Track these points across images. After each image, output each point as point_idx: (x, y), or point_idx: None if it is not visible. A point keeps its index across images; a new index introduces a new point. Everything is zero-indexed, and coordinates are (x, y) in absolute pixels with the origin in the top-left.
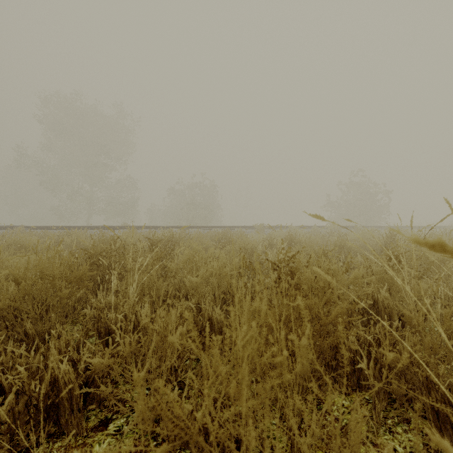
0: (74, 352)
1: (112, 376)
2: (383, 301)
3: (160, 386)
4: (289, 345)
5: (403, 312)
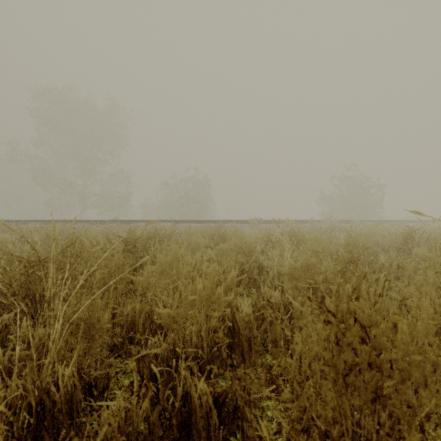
0: None
1: None
2: None
3: None
4: None
5: None
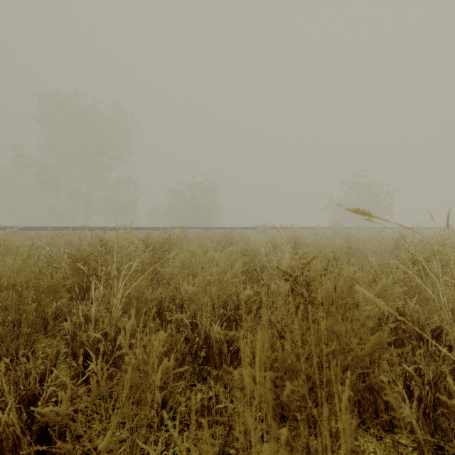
0: (35, 384)
1: (72, 428)
2: (412, 315)
3: (137, 441)
4: (333, 426)
5: (433, 327)
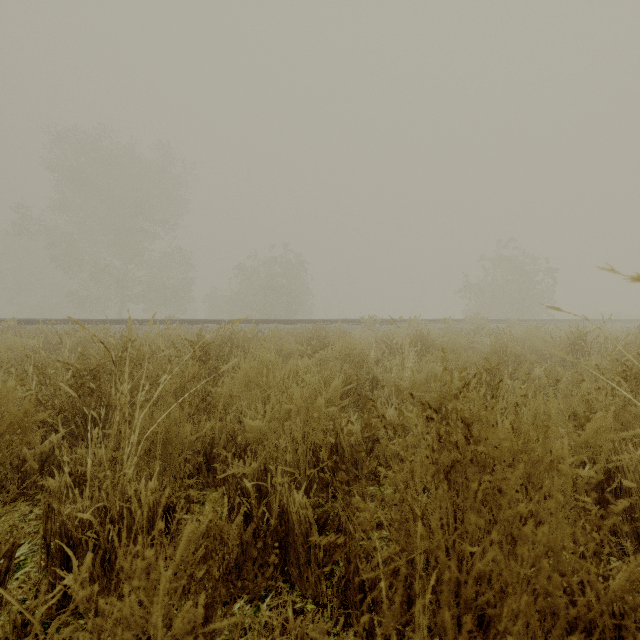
0: None
1: None
2: (637, 471)
3: None
4: None
5: None
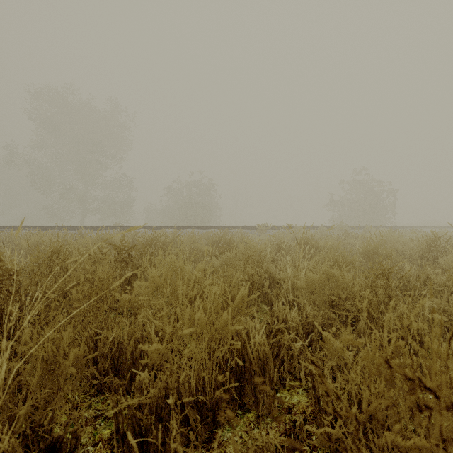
0: None
1: None
2: None
3: None
4: None
5: None
